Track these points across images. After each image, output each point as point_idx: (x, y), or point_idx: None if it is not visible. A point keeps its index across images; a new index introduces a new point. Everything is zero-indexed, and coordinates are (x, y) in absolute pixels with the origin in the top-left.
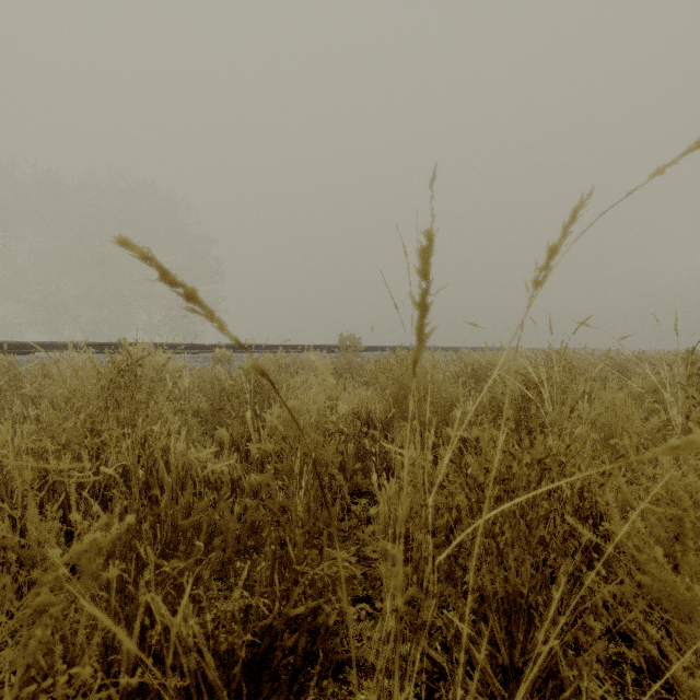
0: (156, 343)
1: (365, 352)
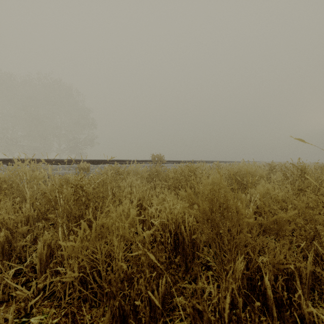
0: (48, 159)
1: (165, 164)
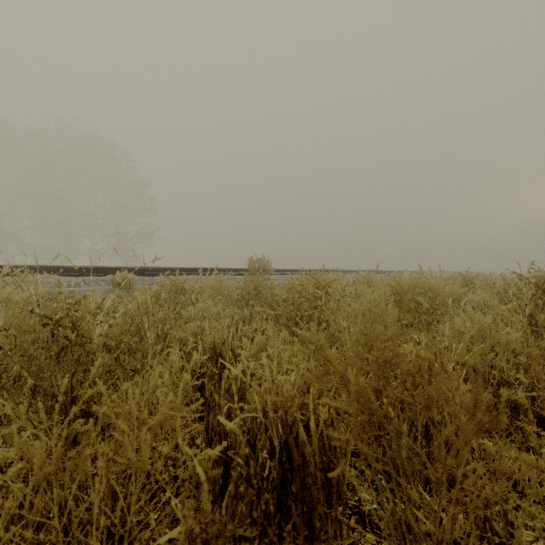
0: (60, 266)
1: (274, 275)
